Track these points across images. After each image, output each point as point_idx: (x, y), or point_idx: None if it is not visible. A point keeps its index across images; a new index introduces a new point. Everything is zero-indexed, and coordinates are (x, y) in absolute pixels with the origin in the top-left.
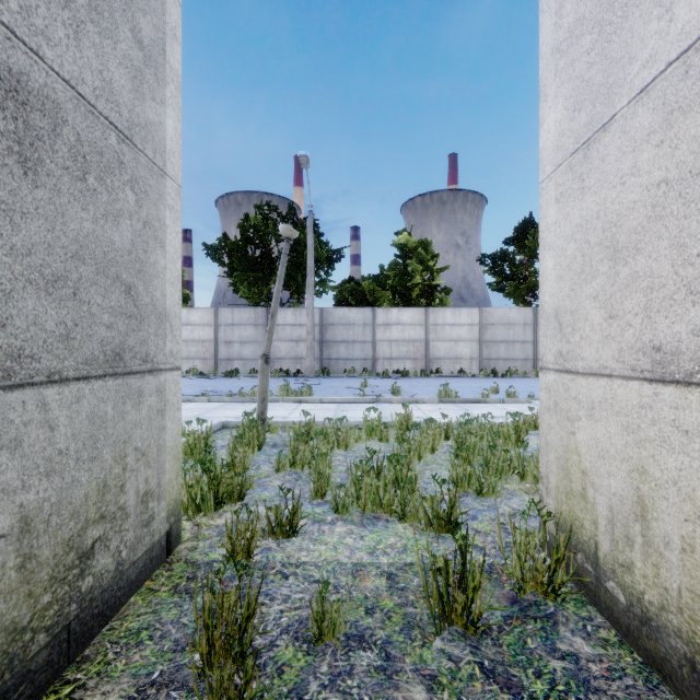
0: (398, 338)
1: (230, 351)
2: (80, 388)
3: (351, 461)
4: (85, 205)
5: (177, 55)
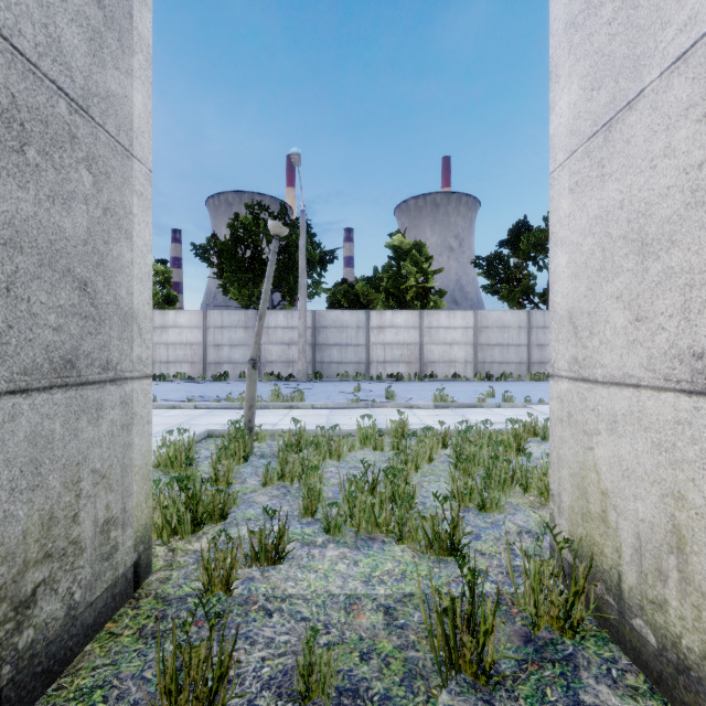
0: (392, 341)
1: (219, 354)
2: (16, 404)
3: (344, 472)
4: (24, 182)
5: (147, 22)
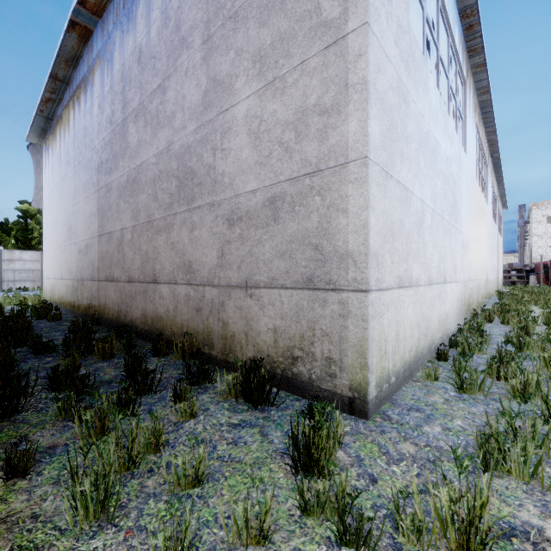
0: (21, 268)
1: None
2: None
3: None
4: None
5: None
